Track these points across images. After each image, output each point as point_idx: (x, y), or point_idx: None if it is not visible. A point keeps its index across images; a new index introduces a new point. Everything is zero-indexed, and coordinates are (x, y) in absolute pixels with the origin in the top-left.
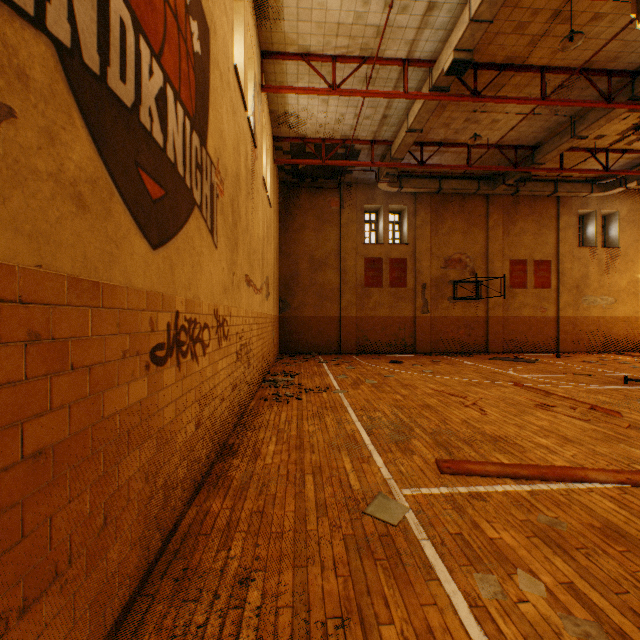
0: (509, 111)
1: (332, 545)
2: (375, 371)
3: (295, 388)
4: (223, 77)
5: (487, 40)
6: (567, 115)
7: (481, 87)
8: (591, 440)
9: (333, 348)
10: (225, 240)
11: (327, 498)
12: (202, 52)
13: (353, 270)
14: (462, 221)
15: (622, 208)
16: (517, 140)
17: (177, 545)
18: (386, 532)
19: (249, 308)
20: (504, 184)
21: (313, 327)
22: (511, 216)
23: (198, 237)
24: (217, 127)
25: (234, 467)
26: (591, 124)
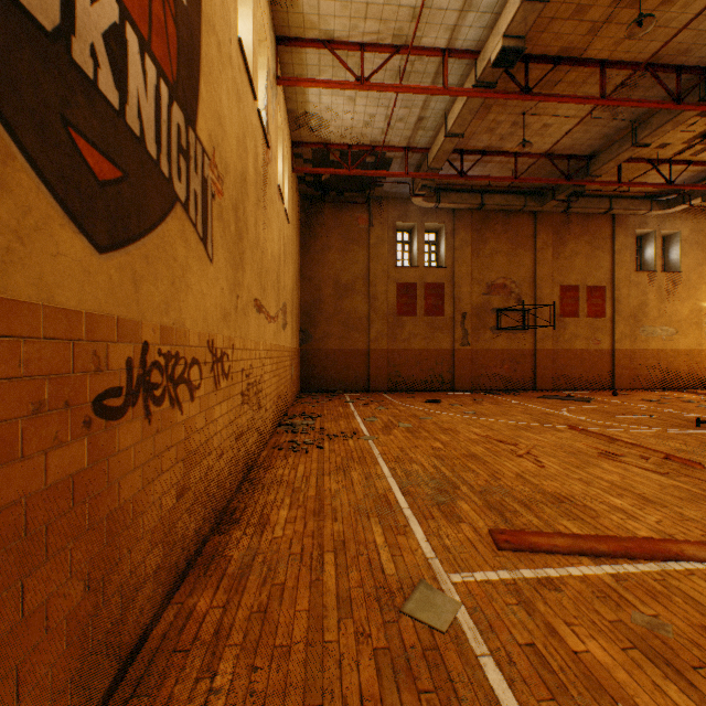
0: (562, 114)
1: (358, 667)
2: (409, 412)
3: (316, 434)
4: (222, 48)
5: (540, 27)
6: (628, 119)
7: (532, 84)
8: (675, 500)
9: (361, 385)
10: (225, 253)
11: (352, 589)
12: (189, 3)
13: (384, 296)
14: (507, 241)
15: (684, 228)
16: (570, 149)
17: (141, 670)
18: (432, 643)
19: (260, 339)
20: (554, 199)
21: (338, 361)
22: (561, 236)
23: (182, 244)
24: (213, 108)
25: (233, 542)
26: (656, 129)
